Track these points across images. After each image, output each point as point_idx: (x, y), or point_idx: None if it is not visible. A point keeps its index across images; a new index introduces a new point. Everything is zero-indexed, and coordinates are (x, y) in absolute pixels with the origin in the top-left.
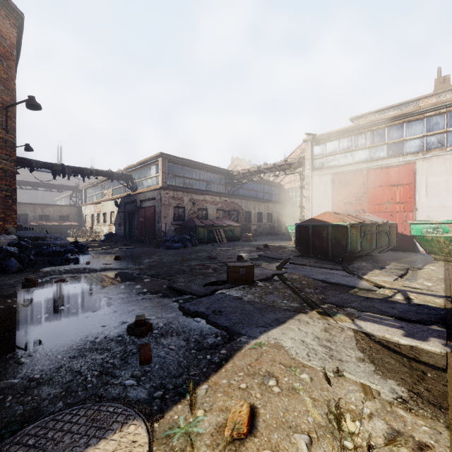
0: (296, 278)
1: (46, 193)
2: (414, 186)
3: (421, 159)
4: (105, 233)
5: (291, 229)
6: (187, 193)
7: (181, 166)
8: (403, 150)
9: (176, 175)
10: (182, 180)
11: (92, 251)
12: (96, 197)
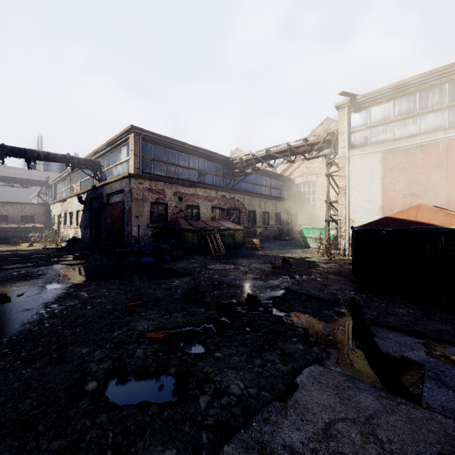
0: None
1: (22, 191)
2: None
3: None
4: (67, 238)
5: (308, 233)
6: (171, 185)
7: (163, 147)
8: None
9: (156, 159)
10: (164, 166)
11: (3, 272)
12: (65, 193)
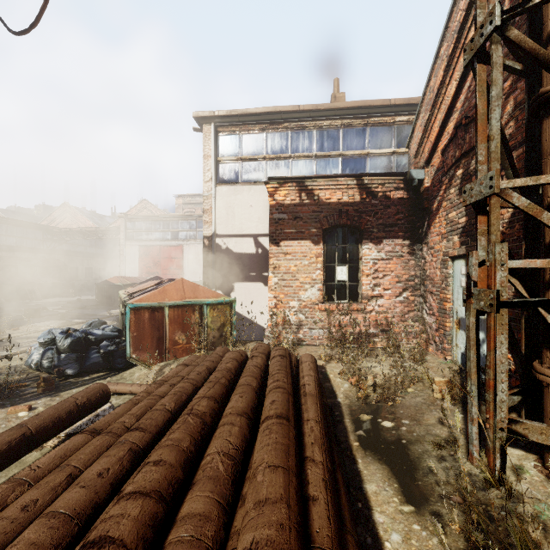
0: (71, 314)
1: None
2: (183, 259)
3: (186, 244)
4: None
5: None
6: None
7: None
8: (179, 236)
9: None
10: None
11: None
12: None
